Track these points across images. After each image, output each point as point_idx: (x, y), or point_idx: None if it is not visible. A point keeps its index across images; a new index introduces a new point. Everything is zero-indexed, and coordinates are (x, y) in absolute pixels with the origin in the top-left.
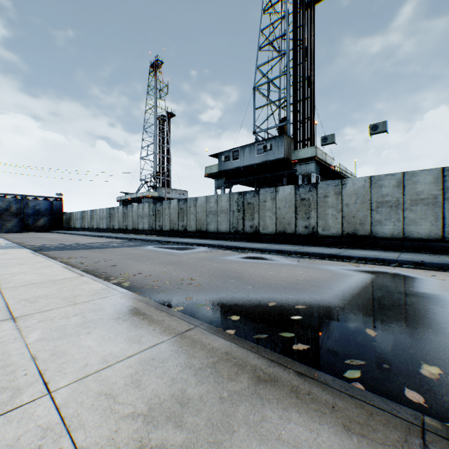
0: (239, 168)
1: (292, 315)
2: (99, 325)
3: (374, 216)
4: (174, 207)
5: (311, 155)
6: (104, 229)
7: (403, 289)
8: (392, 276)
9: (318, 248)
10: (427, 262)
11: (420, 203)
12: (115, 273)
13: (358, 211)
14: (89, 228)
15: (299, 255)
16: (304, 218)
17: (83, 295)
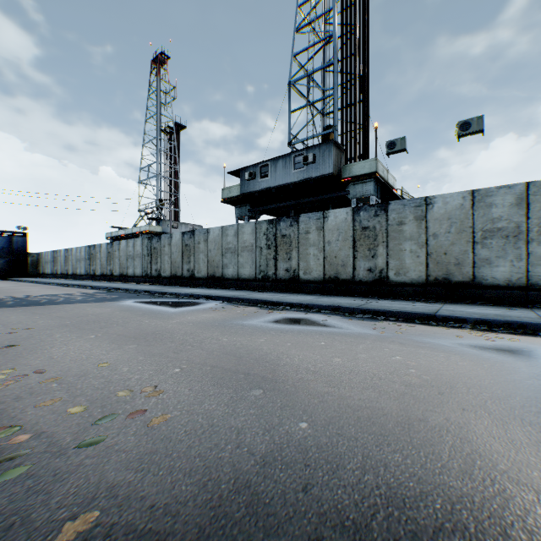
0: (269, 189)
1: None
2: None
3: (478, 252)
4: (176, 243)
5: (370, 170)
6: (83, 275)
7: None
8: None
9: (393, 303)
10: None
11: None
12: None
13: (453, 245)
14: (63, 274)
15: (369, 314)
16: (368, 257)
17: None
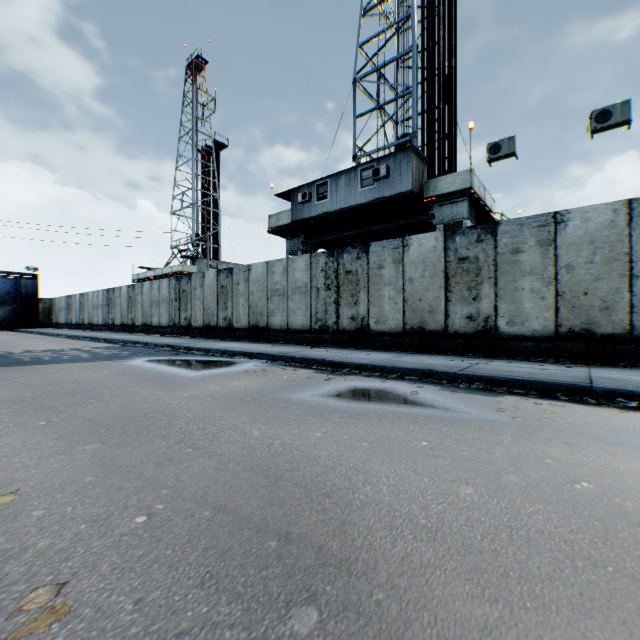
0: (329, 214)
1: None
2: None
3: (639, 290)
4: (210, 284)
5: (463, 186)
6: (100, 325)
7: None
8: None
9: (509, 365)
10: None
11: None
12: None
13: (598, 280)
14: (78, 324)
15: (480, 383)
16: (466, 299)
17: None
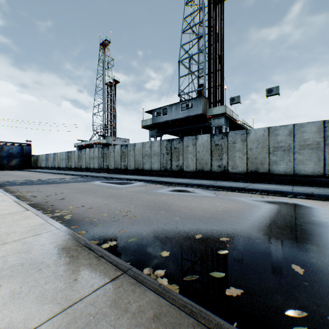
0: (168, 121)
1: (218, 249)
2: (16, 274)
3: (271, 158)
4: (117, 151)
5: (222, 112)
6: (64, 167)
7: (306, 218)
8: (293, 206)
9: (229, 183)
10: (316, 193)
11: (306, 147)
12: (61, 206)
13: (259, 154)
14: (52, 167)
15: (215, 188)
16: (218, 159)
17: (17, 231)
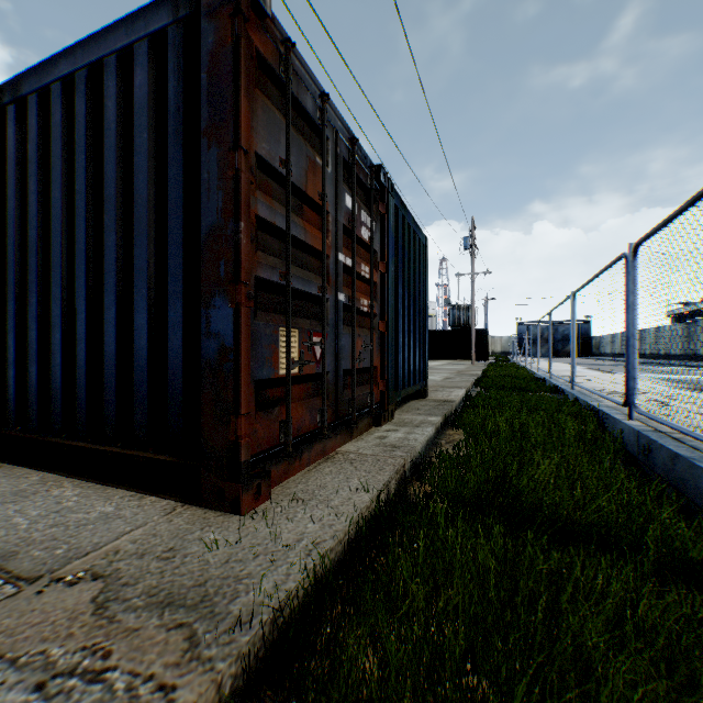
0: None
1: None
2: None
3: None
4: None
5: None
6: None
7: None
8: None
9: None
10: None
11: None
12: None
13: None
14: (617, 353)
15: None
16: None
17: None
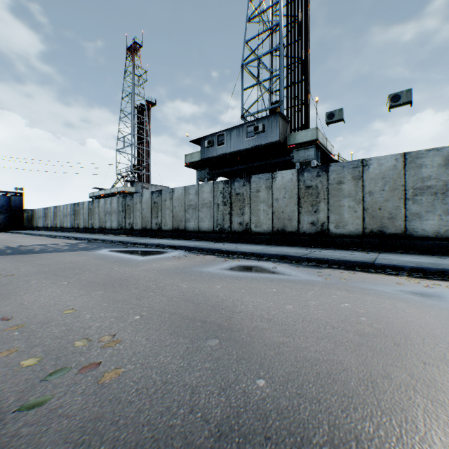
0: (225, 154)
1: None
2: None
3: (410, 207)
4: (146, 201)
5: (312, 138)
6: (69, 228)
7: None
8: None
9: (334, 252)
10: None
11: None
12: None
13: (387, 201)
14: (52, 227)
15: (314, 262)
16: (311, 212)
17: None
